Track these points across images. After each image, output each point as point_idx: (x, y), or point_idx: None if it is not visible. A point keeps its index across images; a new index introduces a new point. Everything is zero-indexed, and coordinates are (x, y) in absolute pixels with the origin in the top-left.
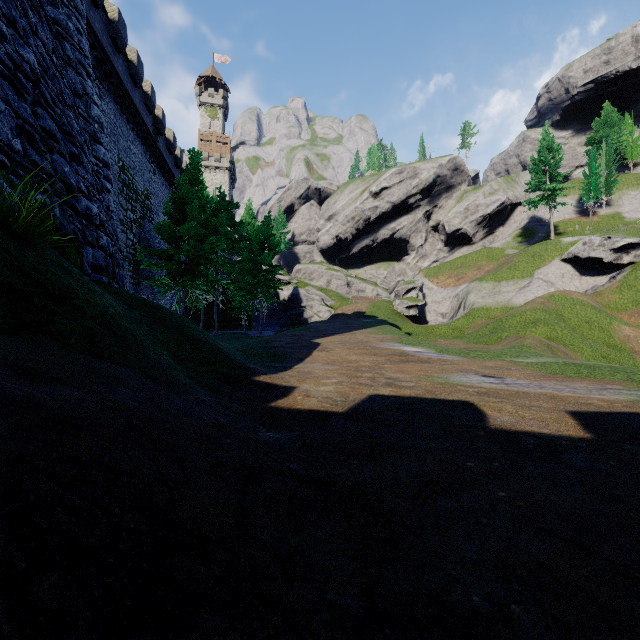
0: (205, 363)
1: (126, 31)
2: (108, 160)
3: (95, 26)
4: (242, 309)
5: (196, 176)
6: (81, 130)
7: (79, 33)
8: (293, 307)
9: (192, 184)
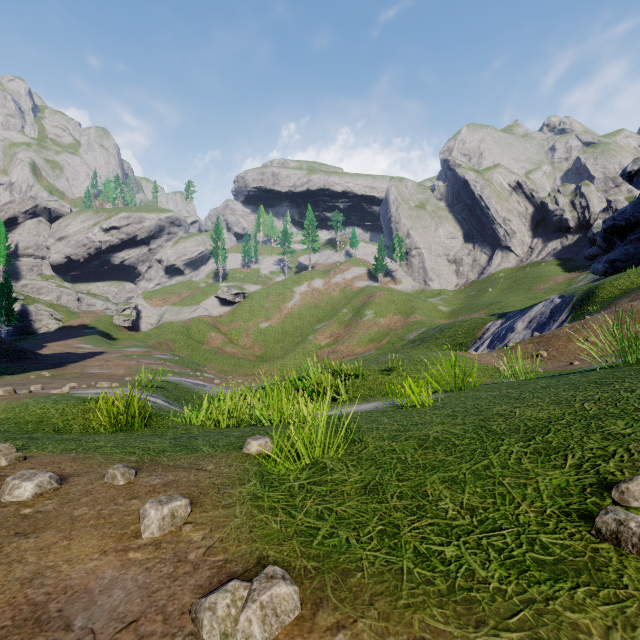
0: None
1: None
2: None
3: None
4: None
5: None
6: None
7: None
8: (22, 320)
9: None
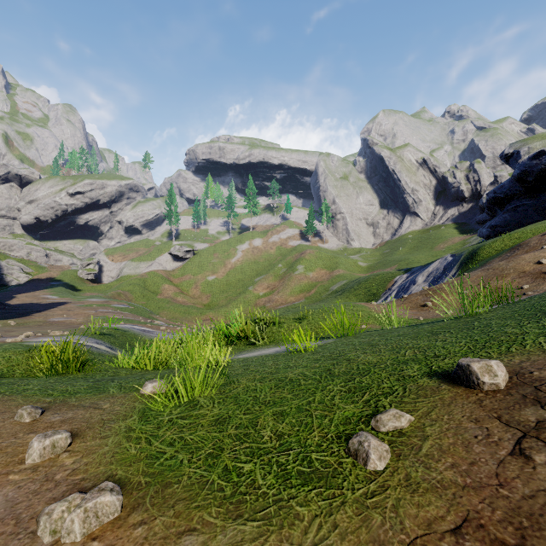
0: None
1: None
2: None
3: None
4: None
5: None
6: None
7: None
8: None
9: None
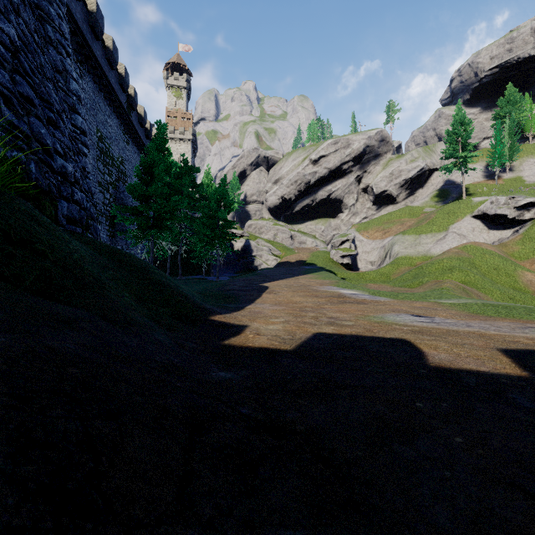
0: (165, 304)
1: (103, 21)
2: (85, 128)
3: (76, 16)
4: (202, 258)
5: (162, 144)
6: (60, 100)
7: (60, 18)
8: (245, 256)
9: (159, 151)
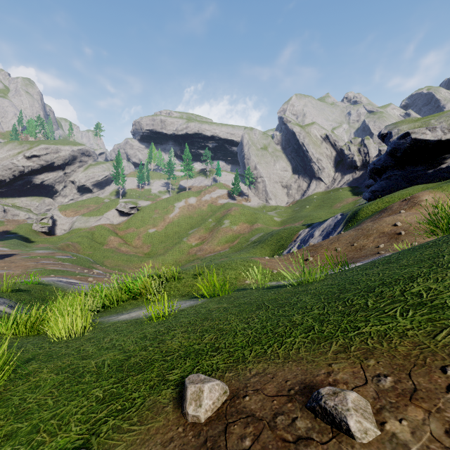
0: None
1: None
2: None
3: None
4: None
5: None
6: None
7: None
8: None
9: None
